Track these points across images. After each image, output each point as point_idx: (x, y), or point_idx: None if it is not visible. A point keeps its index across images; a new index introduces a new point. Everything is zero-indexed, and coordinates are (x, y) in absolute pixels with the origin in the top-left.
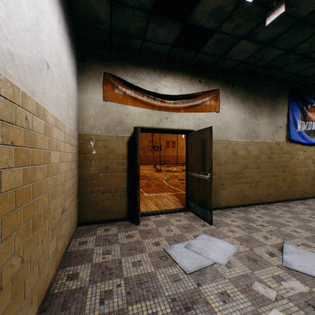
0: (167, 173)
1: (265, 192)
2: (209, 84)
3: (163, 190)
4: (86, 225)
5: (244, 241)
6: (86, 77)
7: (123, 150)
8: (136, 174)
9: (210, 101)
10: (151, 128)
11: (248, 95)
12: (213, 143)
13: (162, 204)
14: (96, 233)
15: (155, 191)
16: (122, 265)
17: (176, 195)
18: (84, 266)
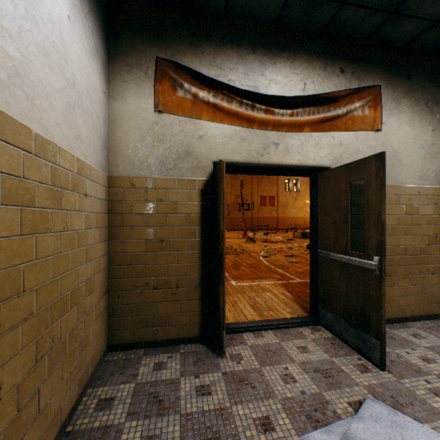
0: (264, 243)
1: None
2: (360, 76)
3: (262, 274)
4: (124, 349)
5: None
6: (123, 68)
7: (192, 207)
8: (217, 255)
9: (363, 109)
10: (247, 165)
11: (439, 95)
12: None
13: (263, 306)
14: (137, 374)
15: (248, 277)
16: None
17: (287, 285)
18: None
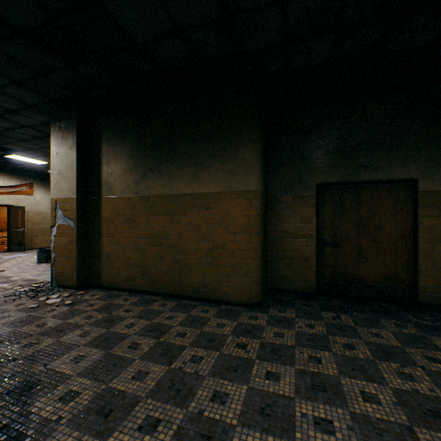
0: None
1: None
2: (26, 180)
3: None
4: None
5: None
6: None
7: None
8: None
9: (27, 189)
10: None
11: None
12: (29, 213)
13: None
14: None
15: None
16: None
17: None
18: None
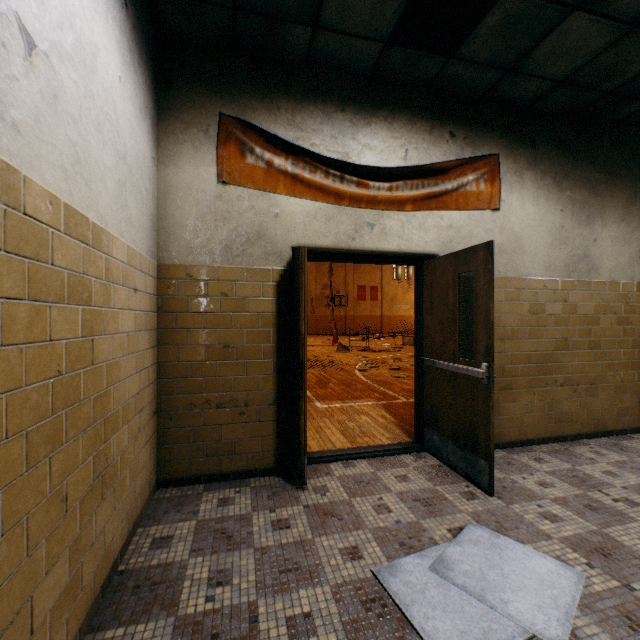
0: (361, 353)
1: (612, 407)
2: (475, 143)
3: (357, 393)
4: (178, 485)
5: (597, 556)
6: (176, 126)
7: (265, 304)
8: (298, 364)
9: (478, 184)
10: (334, 251)
11: (570, 167)
12: None
13: (357, 432)
14: (197, 511)
15: (339, 397)
16: (260, 630)
17: (389, 406)
18: (155, 625)
